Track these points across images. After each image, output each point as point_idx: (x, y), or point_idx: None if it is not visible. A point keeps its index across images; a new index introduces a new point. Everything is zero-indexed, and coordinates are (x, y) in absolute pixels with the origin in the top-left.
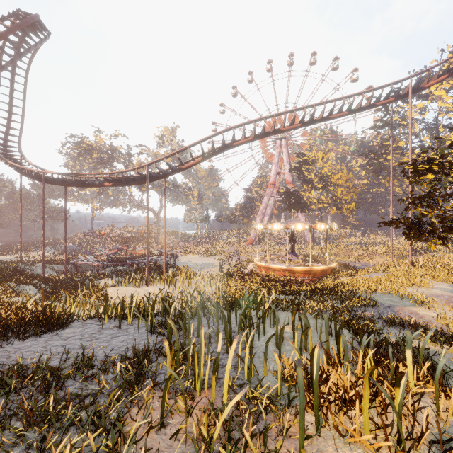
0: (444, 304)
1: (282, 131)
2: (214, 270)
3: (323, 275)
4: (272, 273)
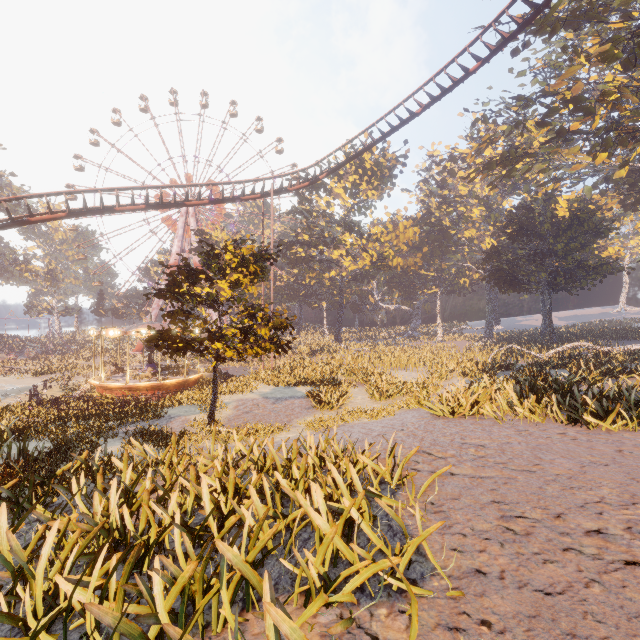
0: (233, 407)
1: (116, 211)
2: (23, 399)
3: (169, 390)
4: (106, 394)
